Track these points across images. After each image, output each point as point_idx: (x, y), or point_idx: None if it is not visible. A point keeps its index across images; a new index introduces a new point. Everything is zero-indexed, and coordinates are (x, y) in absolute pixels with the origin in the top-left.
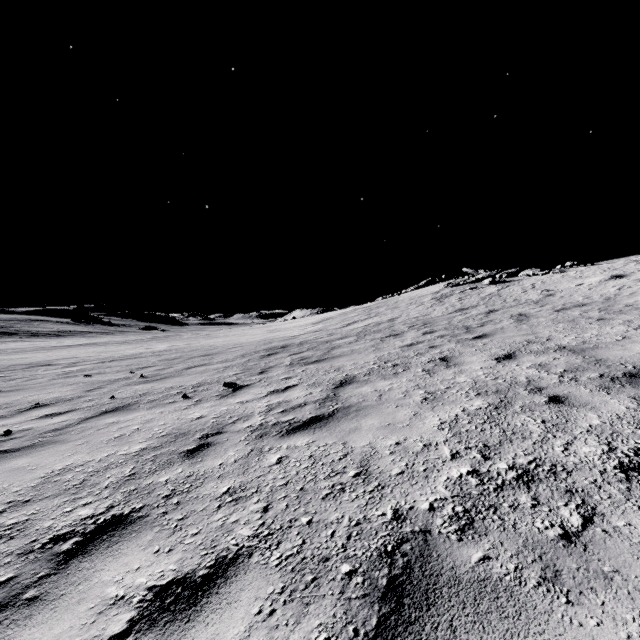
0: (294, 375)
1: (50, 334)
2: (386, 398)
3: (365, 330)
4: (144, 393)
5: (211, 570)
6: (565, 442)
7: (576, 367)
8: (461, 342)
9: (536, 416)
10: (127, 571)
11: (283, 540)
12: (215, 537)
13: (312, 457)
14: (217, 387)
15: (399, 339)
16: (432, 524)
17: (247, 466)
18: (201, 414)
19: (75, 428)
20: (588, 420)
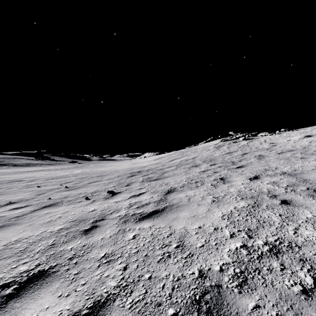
0: (144, 187)
1: (23, 165)
2: (192, 200)
3: (180, 163)
4: (66, 196)
5: (90, 310)
6: (294, 228)
7: (293, 184)
8: (230, 170)
9: (275, 212)
10: (41, 310)
11: (134, 290)
12: (94, 287)
13: (152, 235)
14: (104, 193)
15: (198, 168)
16: (222, 281)
17: (116, 240)
18: (94, 208)
19: (27, 216)
20: (305, 214)
